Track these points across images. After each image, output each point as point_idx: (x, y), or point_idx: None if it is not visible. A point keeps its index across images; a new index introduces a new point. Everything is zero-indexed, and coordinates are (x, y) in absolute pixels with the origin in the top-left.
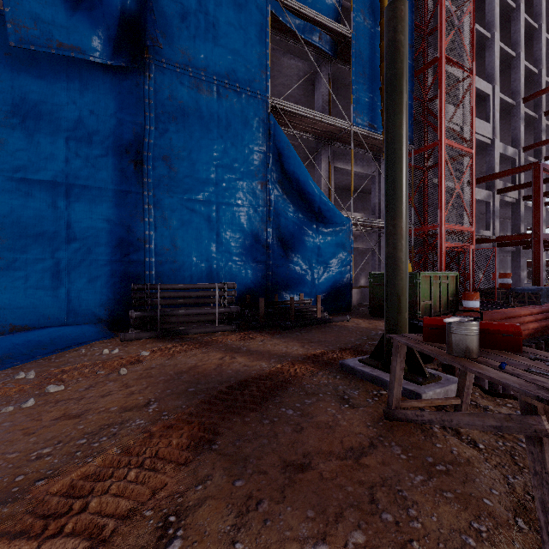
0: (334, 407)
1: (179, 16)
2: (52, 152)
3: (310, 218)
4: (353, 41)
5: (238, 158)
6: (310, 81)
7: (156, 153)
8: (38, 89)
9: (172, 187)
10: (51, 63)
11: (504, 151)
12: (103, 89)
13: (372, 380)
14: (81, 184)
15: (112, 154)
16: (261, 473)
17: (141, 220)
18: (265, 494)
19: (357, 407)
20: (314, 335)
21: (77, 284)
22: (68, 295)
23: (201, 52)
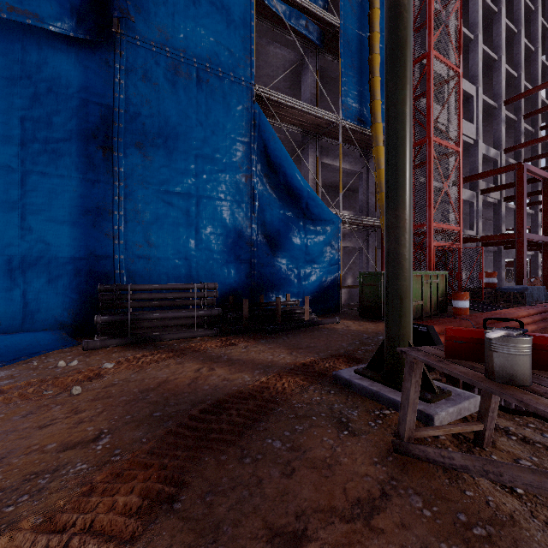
0: (332, 434)
1: None
2: (4, 133)
3: (297, 214)
4: (342, 31)
5: (220, 148)
6: (296, 72)
7: (128, 140)
8: None
9: (147, 177)
10: (1, 31)
11: (487, 152)
12: (65, 64)
13: (372, 396)
14: (39, 170)
15: (77, 139)
16: None
17: (110, 213)
18: None
19: (358, 434)
20: (302, 340)
21: (34, 284)
22: (23, 297)
23: (179, 31)
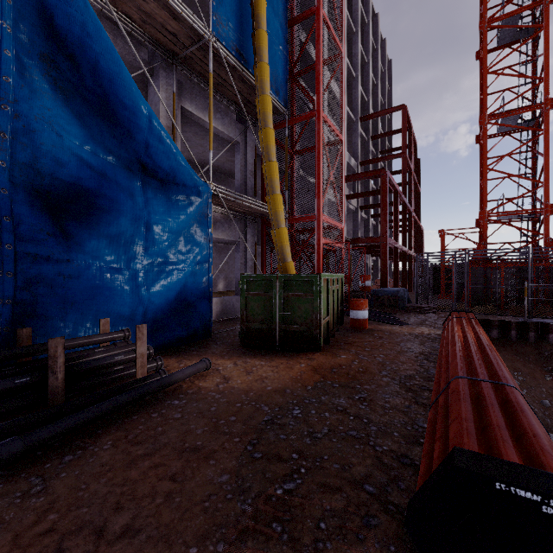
0: None
1: None
2: None
3: (128, 163)
4: None
5: None
6: None
7: None
8: None
9: None
10: None
11: (349, 161)
12: None
13: None
14: None
15: None
16: None
17: None
18: None
19: None
20: (96, 487)
21: None
22: None
23: None
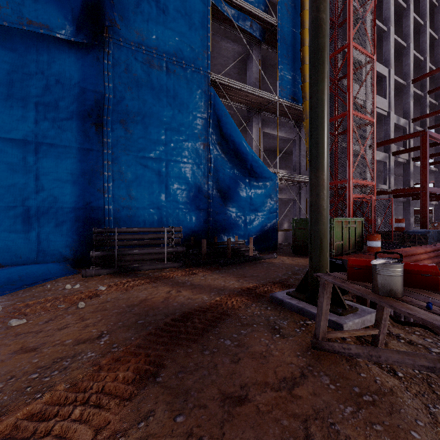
0: (267, 337)
1: (134, 3)
2: (23, 114)
3: (243, 173)
4: (279, 29)
5: (183, 123)
6: (243, 61)
7: (114, 118)
8: (10, 60)
9: (128, 146)
10: (22, 39)
11: (398, 121)
12: (68, 62)
13: (299, 311)
14: (49, 142)
15: (76, 118)
16: (201, 407)
17: (101, 173)
18: (205, 431)
19: (287, 336)
20: (247, 271)
21: (45, 228)
22: (37, 237)
23: (152, 34)
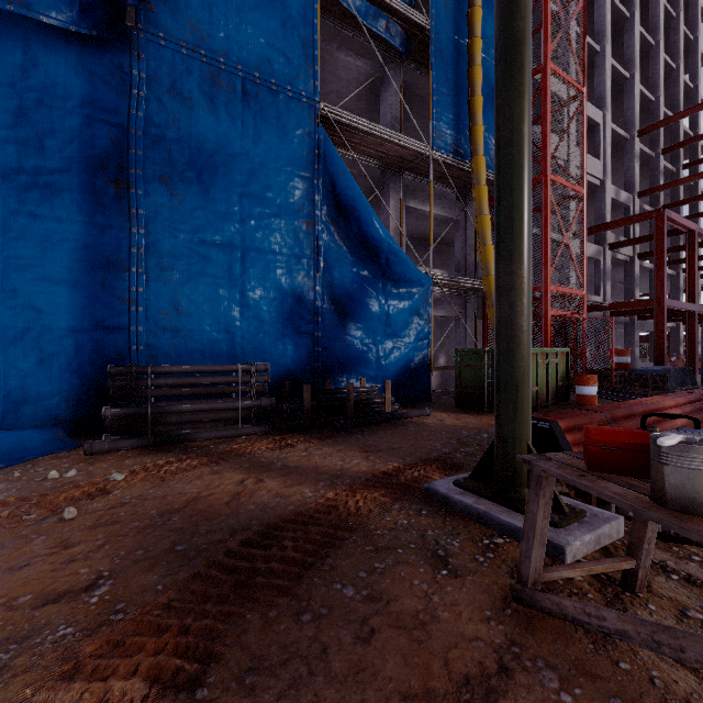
0: (425, 576)
1: None
2: None
3: (374, 273)
4: (433, 35)
5: (273, 185)
6: (374, 89)
7: (149, 172)
8: None
9: (174, 222)
10: None
11: (617, 196)
12: (63, 69)
13: (478, 518)
14: (27, 211)
15: (78, 169)
16: None
17: (124, 269)
18: None
19: (462, 574)
20: (382, 439)
21: (20, 366)
22: (3, 383)
23: (218, 28)
